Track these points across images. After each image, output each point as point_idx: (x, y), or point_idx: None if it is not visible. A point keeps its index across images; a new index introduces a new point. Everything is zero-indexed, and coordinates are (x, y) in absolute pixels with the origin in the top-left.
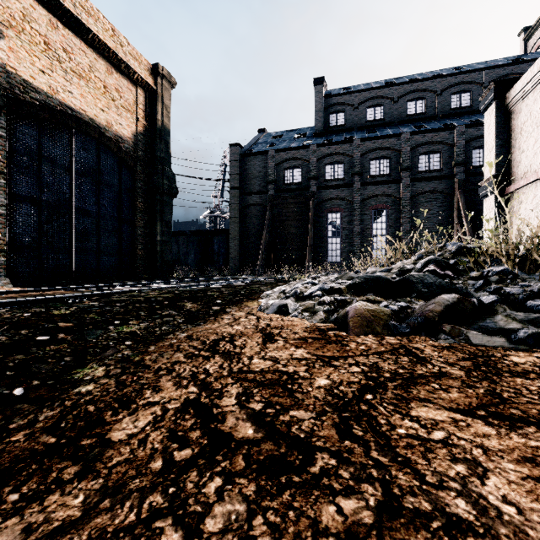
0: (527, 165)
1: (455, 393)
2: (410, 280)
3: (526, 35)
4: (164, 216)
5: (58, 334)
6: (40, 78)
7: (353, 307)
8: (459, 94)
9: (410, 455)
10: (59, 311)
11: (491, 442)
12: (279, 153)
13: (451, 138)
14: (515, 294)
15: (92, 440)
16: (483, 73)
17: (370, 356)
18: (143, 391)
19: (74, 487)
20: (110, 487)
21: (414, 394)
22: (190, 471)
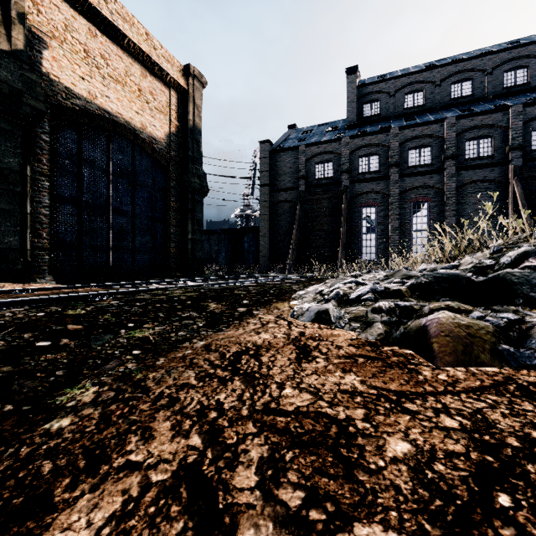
0: None
1: None
2: (507, 280)
3: None
4: (196, 214)
5: (62, 339)
6: (80, 85)
7: (434, 320)
8: (514, 71)
9: None
10: (74, 311)
11: None
12: (310, 148)
13: (505, 120)
14: None
15: None
16: None
17: (463, 395)
18: (128, 436)
19: None
20: None
21: None
22: None
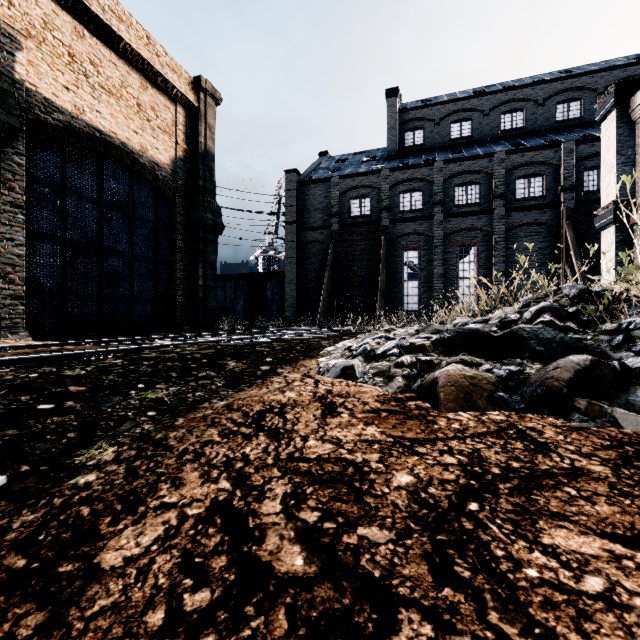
0: None
1: (604, 505)
2: (519, 335)
3: None
4: (208, 256)
5: (66, 401)
6: (63, 96)
7: (443, 372)
8: (566, 104)
9: (554, 623)
10: (72, 372)
11: None
12: (344, 180)
13: (557, 158)
14: None
15: (74, 564)
16: (597, 77)
17: (468, 439)
18: (159, 485)
19: None
20: None
21: (541, 505)
22: (203, 634)
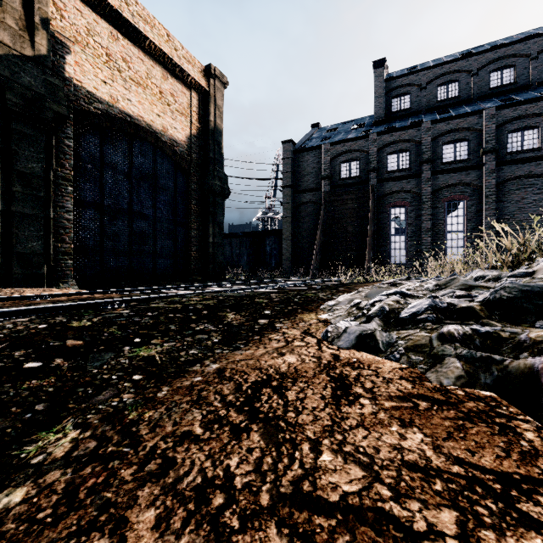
0: None
1: None
2: None
3: None
4: (217, 217)
5: (56, 358)
6: (102, 89)
7: None
8: None
9: None
10: (79, 323)
11: None
12: (335, 147)
13: None
14: None
15: None
16: None
17: None
18: (90, 538)
19: None
20: None
21: None
22: None
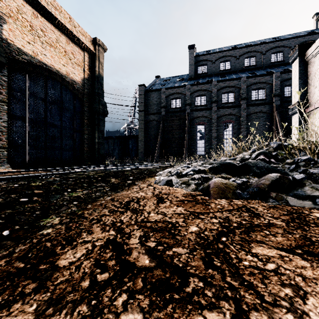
0: (318, 95)
1: (280, 237)
2: (248, 165)
3: (317, 17)
4: (100, 127)
5: (33, 197)
6: (27, 47)
7: (213, 181)
8: (276, 54)
9: (252, 280)
10: (35, 183)
11: (307, 272)
12: (168, 90)
13: (271, 80)
14: (316, 173)
15: (46, 265)
16: (290, 41)
17: (224, 212)
18: (82, 233)
19: (31, 298)
20: (54, 299)
21: (253, 237)
22: (106, 288)
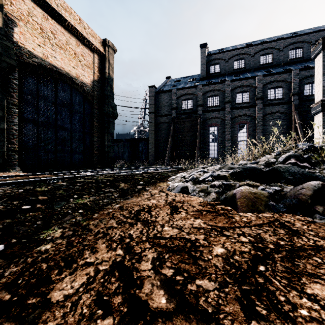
0: None
1: None
2: (278, 170)
3: None
4: (110, 130)
5: (37, 204)
6: (37, 49)
7: (239, 190)
8: (295, 50)
9: None
10: (41, 189)
11: None
12: (179, 91)
13: (290, 78)
14: None
15: (36, 299)
16: (311, 35)
17: (253, 227)
18: (84, 251)
19: None
20: None
21: (302, 268)
22: None
